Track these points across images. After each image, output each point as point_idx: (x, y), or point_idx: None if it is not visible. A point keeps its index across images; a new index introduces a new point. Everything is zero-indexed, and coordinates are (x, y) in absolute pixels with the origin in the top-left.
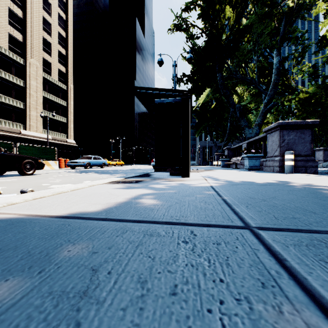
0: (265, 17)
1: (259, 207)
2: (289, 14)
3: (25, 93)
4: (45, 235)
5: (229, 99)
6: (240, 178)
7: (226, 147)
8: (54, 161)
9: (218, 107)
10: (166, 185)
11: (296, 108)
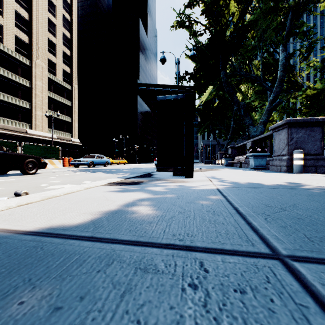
0: (271, 12)
1: (281, 220)
2: (296, 8)
3: (31, 93)
4: (3, 267)
5: (233, 97)
6: (247, 178)
7: (229, 146)
8: (58, 160)
9: (221, 105)
10: (168, 188)
11: (304, 106)
